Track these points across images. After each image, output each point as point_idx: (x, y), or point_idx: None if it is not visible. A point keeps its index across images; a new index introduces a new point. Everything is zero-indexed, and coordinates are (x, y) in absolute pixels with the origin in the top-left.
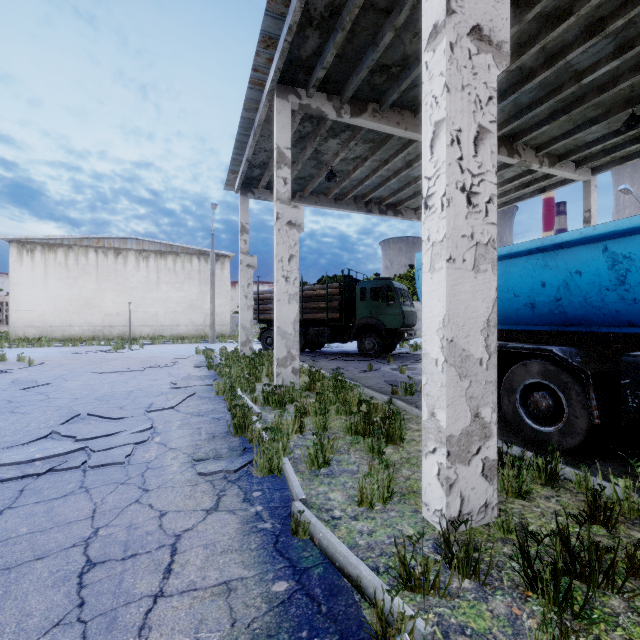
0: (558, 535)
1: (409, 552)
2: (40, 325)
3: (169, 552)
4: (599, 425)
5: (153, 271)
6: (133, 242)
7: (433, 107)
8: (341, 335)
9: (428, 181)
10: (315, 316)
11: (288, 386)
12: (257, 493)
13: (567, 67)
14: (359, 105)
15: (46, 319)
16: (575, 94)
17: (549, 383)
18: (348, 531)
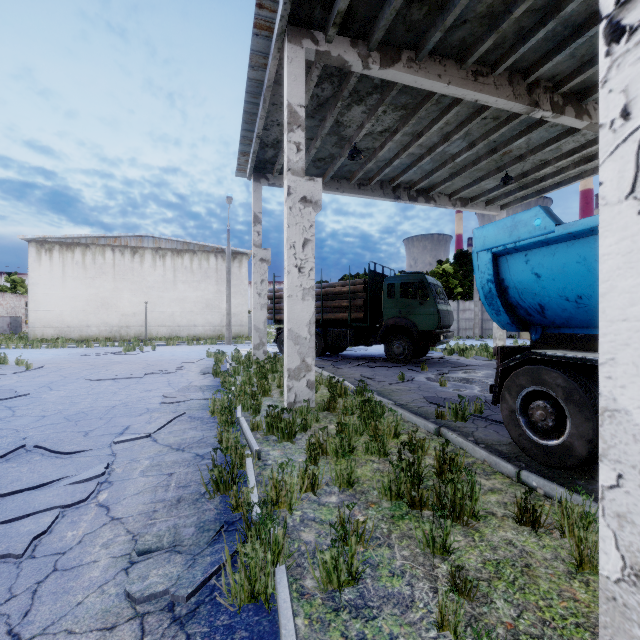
0: None
1: None
2: (58, 325)
3: None
4: None
5: (170, 270)
6: (150, 240)
7: None
8: (366, 337)
9: None
10: (336, 316)
11: (301, 405)
12: None
13: None
14: (391, 53)
15: (64, 319)
16: None
17: None
18: None
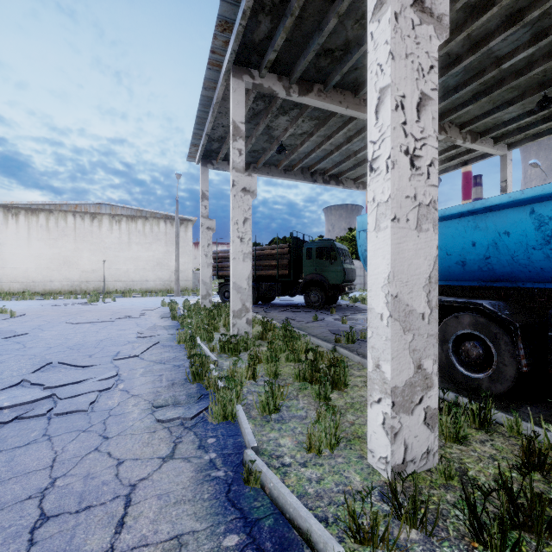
0: (501, 485)
1: (356, 500)
2: (24, 280)
3: (123, 503)
4: (526, 372)
5: (125, 233)
6: (107, 207)
7: (378, 74)
8: (290, 289)
9: (373, 145)
10: (267, 273)
11: (243, 335)
12: (211, 440)
13: (489, 53)
14: (306, 85)
15: (29, 275)
16: (495, 78)
17: (479, 334)
18: (298, 479)
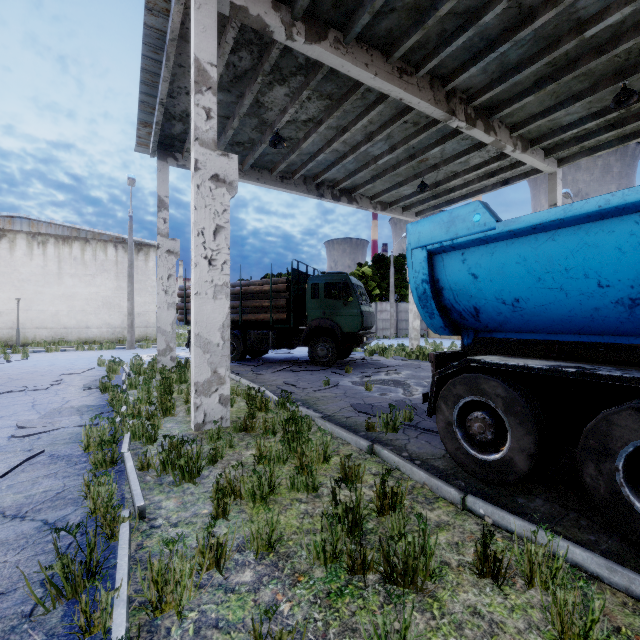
0: None
1: None
2: None
3: None
4: None
5: (52, 260)
6: (23, 222)
7: None
8: (289, 339)
9: None
10: (257, 317)
11: (211, 428)
12: None
13: (571, 12)
14: (317, 27)
15: None
16: (568, 56)
17: None
18: None
